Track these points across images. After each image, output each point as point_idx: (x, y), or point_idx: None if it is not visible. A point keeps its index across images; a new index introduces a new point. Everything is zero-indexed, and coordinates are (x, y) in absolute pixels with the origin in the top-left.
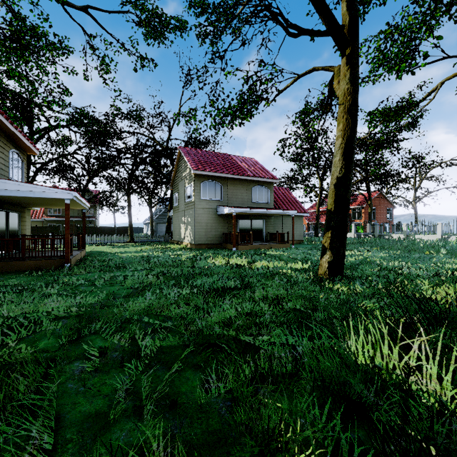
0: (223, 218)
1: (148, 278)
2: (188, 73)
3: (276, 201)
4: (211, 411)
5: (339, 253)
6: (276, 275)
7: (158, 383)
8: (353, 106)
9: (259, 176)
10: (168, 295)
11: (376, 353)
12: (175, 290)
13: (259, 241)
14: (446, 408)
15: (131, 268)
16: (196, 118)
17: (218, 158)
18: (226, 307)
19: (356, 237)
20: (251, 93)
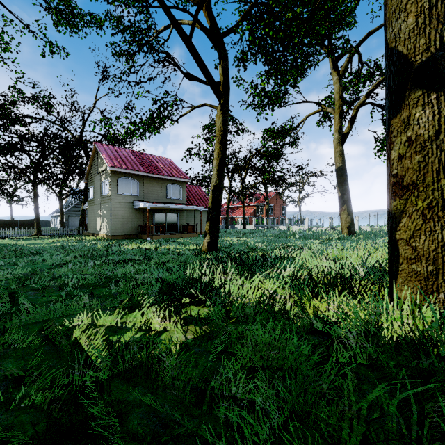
0: (140, 212)
1: (66, 259)
2: (104, 70)
3: (189, 198)
4: (110, 295)
5: (214, 235)
6: (170, 252)
7: (83, 292)
8: (224, 139)
9: (173, 176)
10: (86, 265)
11: (195, 273)
12: (91, 261)
13: (173, 232)
14: (203, 281)
15: (47, 254)
16: (111, 126)
17: (135, 157)
18: (128, 266)
19: (256, 228)
20: (159, 113)
